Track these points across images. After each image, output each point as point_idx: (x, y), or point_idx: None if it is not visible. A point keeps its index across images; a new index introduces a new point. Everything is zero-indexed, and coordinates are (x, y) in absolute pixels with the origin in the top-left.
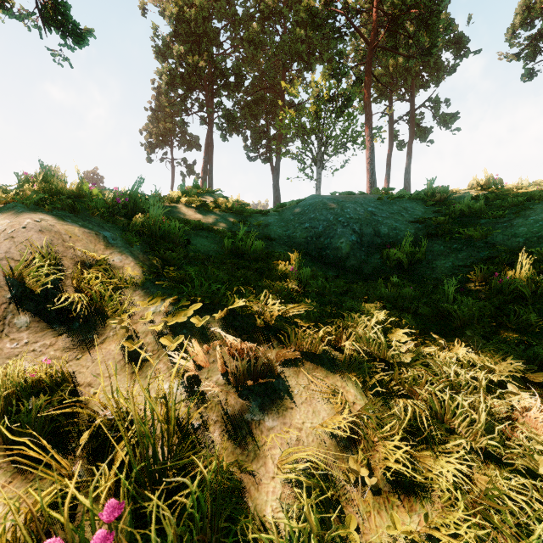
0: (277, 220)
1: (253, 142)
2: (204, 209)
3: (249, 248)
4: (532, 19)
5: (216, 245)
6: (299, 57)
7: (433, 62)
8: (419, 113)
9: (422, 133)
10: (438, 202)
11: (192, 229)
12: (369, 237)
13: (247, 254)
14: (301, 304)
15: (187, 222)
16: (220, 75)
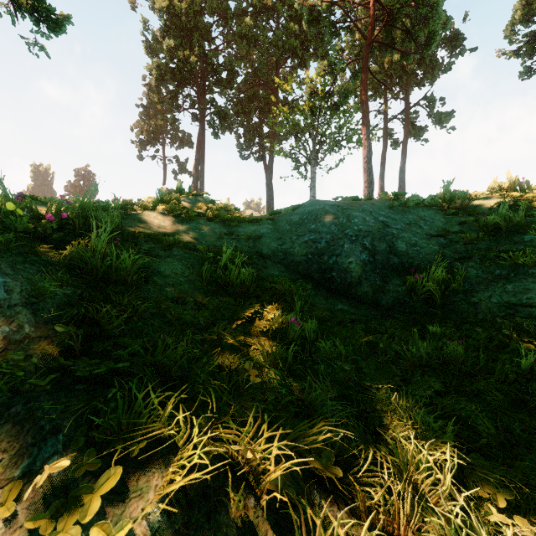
0: (270, 230)
1: (246, 140)
2: (185, 217)
3: (235, 277)
4: (531, 15)
5: (193, 270)
6: (293, 53)
7: (429, 59)
8: (413, 111)
9: (417, 132)
10: (459, 210)
11: (162, 248)
12: (383, 255)
13: (231, 285)
14: (315, 420)
15: (159, 238)
16: (212, 71)
